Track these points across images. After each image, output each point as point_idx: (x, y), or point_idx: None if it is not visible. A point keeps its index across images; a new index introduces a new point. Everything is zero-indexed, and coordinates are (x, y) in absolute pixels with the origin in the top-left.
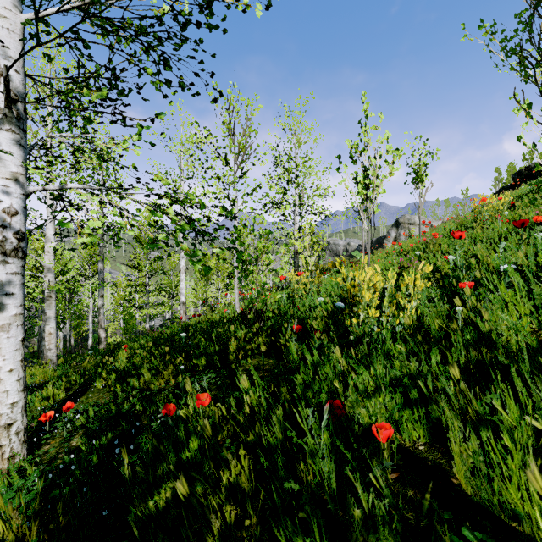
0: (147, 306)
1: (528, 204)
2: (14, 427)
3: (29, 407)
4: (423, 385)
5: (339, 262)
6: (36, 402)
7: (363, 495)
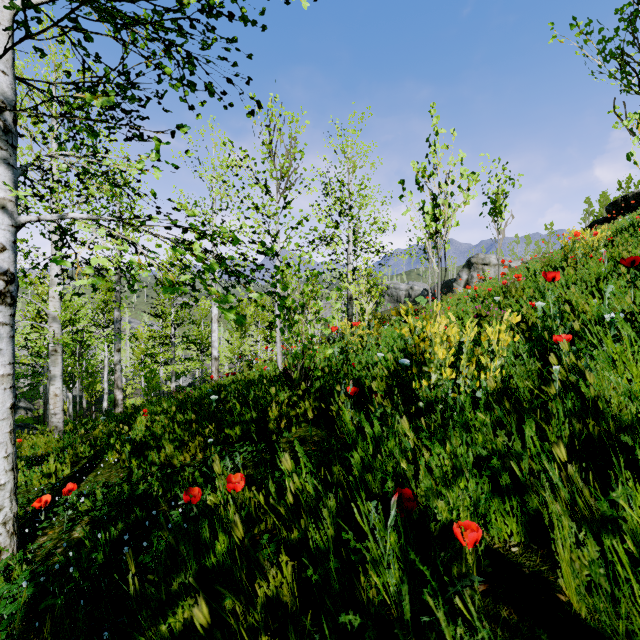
0: (173, 362)
1: (630, 240)
2: (1, 515)
3: (26, 486)
4: (517, 469)
5: (404, 310)
6: (35, 480)
7: (447, 628)
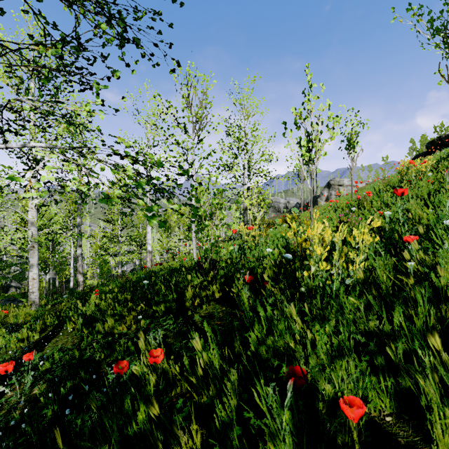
0: (119, 254)
1: (448, 166)
2: None
3: (6, 348)
4: (391, 351)
5: (289, 218)
6: (12, 344)
7: None
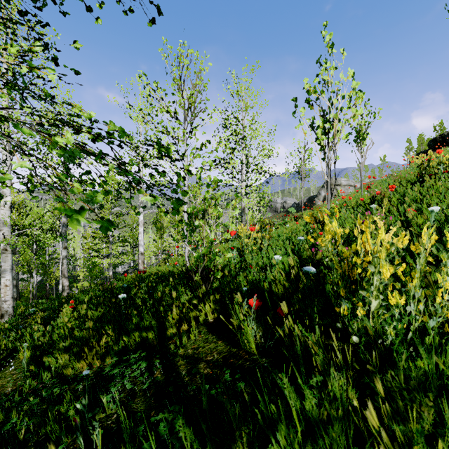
0: (111, 256)
1: None
2: None
3: None
4: None
5: (321, 214)
6: None
7: None
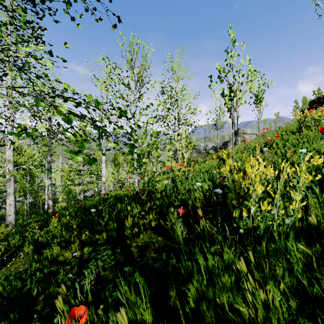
0: (82, 184)
1: None
2: None
3: None
4: None
5: (223, 155)
6: None
7: None
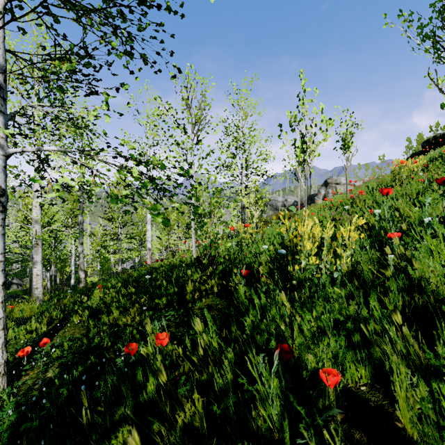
0: (120, 252)
1: (439, 166)
2: None
3: (15, 339)
4: (365, 330)
5: (282, 215)
6: (21, 335)
7: None
